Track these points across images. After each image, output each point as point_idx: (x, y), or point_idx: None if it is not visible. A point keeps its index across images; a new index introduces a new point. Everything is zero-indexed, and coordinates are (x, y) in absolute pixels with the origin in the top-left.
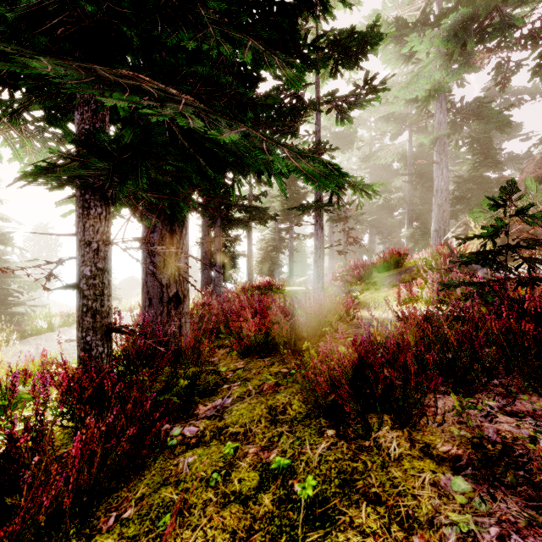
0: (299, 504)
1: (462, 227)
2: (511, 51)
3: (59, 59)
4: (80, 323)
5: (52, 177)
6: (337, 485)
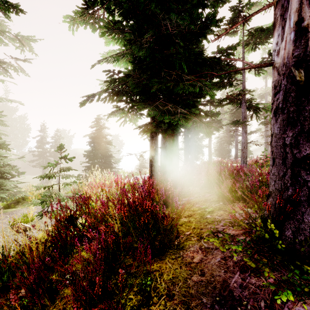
0: (207, 211)
1: None
2: None
3: (151, 105)
4: (151, 169)
5: (148, 132)
6: (217, 209)
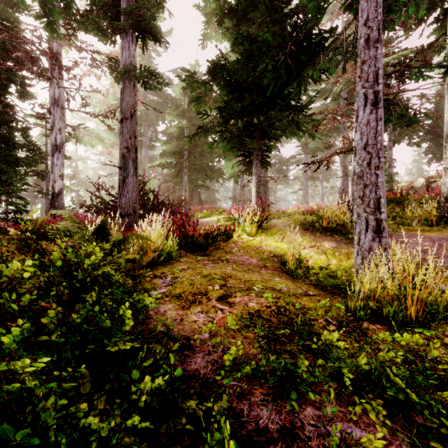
0: None
1: None
2: None
3: None
4: None
5: None
6: None
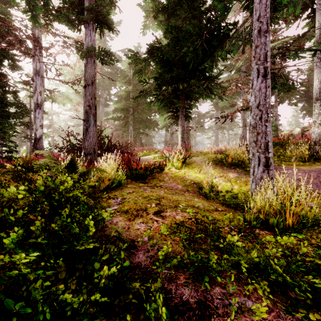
0: None
1: None
2: None
3: None
4: None
5: None
6: None
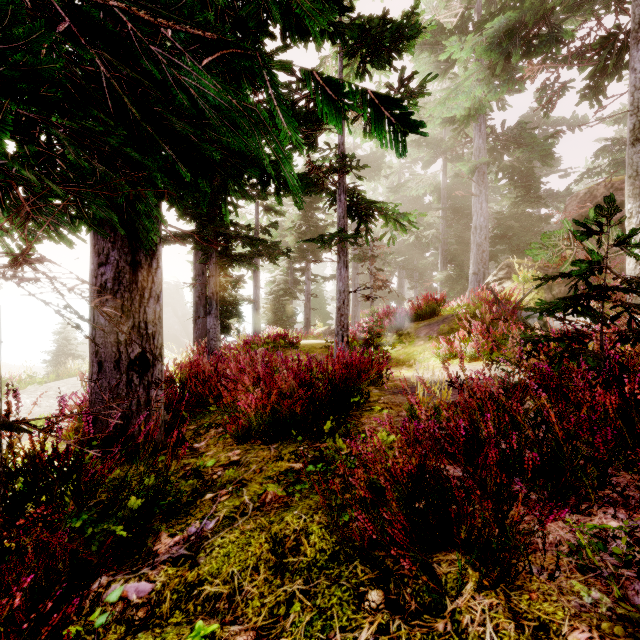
0: None
1: (505, 270)
2: (563, 65)
3: None
4: None
5: None
6: None
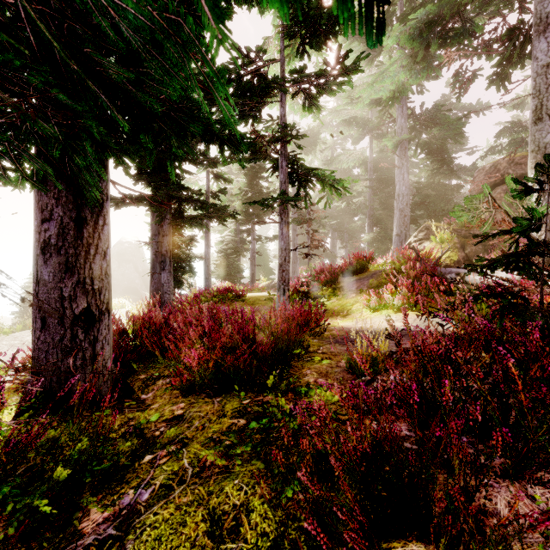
0: None
1: (424, 231)
2: (476, 53)
3: None
4: None
5: None
6: None
